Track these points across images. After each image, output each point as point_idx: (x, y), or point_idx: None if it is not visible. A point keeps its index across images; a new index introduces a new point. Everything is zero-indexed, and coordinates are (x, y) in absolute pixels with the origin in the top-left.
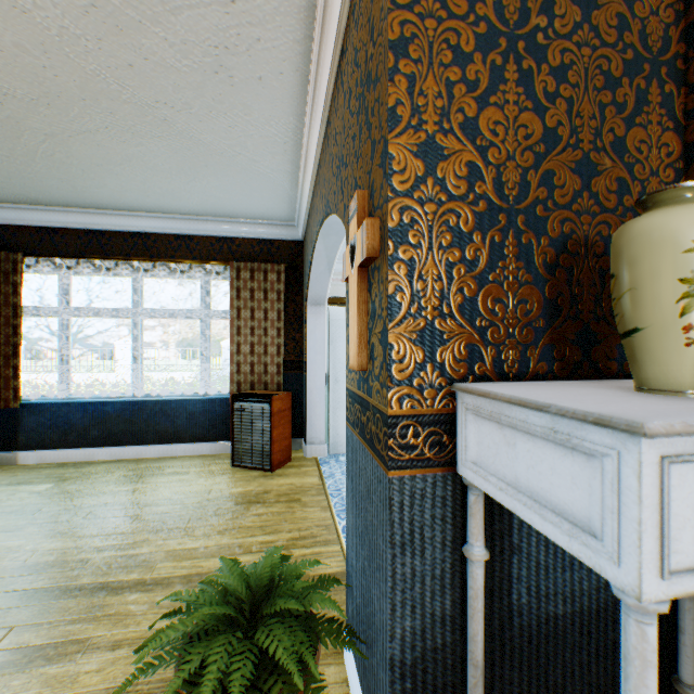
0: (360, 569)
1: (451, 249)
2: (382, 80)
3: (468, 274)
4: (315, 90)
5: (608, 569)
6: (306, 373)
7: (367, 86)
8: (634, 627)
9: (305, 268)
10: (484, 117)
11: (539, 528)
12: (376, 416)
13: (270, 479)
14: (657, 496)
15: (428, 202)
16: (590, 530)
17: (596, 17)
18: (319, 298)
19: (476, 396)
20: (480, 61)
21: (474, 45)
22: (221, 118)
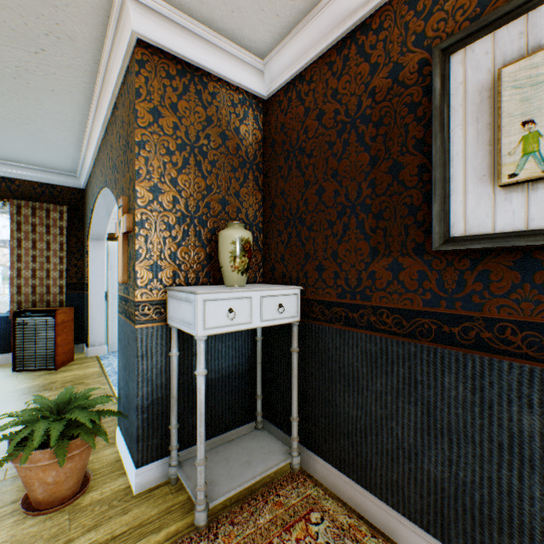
0: (125, 384)
1: (166, 231)
2: (134, 154)
3: (174, 242)
4: (97, 108)
5: (194, 332)
6: (88, 292)
7: (128, 146)
8: (199, 345)
9: (87, 211)
10: (181, 178)
11: (184, 330)
12: (132, 304)
13: (55, 375)
14: (202, 310)
15: (156, 211)
16: (192, 324)
17: (229, 143)
18: (100, 235)
19: (172, 291)
20: (179, 155)
21: (176, 147)
22: (14, 101)
